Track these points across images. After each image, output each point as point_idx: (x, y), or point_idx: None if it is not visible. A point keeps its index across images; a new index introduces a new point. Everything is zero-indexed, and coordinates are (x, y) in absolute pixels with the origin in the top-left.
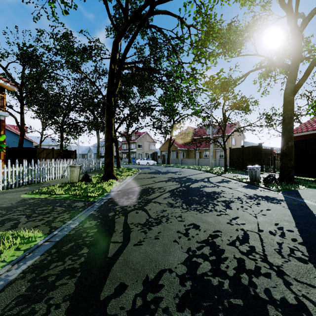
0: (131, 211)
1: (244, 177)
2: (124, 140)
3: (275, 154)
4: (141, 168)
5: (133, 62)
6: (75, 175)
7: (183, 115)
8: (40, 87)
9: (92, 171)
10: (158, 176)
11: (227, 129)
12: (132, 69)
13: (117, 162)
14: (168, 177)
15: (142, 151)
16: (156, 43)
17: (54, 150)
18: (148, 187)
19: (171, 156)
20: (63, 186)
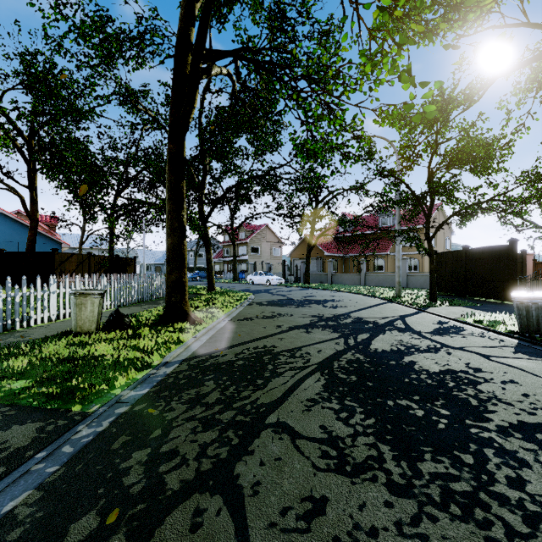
0: (177, 499)
1: (493, 320)
2: (226, 239)
3: (536, 264)
4: (256, 292)
5: (229, 50)
6: (87, 314)
7: (337, 189)
8: (68, 140)
9: (154, 299)
10: (288, 312)
11: (419, 216)
12: (233, 84)
13: (209, 279)
14: (309, 316)
15: (259, 259)
16: (284, 17)
17: (91, 258)
18: (264, 348)
19: (311, 268)
20: (47, 345)
